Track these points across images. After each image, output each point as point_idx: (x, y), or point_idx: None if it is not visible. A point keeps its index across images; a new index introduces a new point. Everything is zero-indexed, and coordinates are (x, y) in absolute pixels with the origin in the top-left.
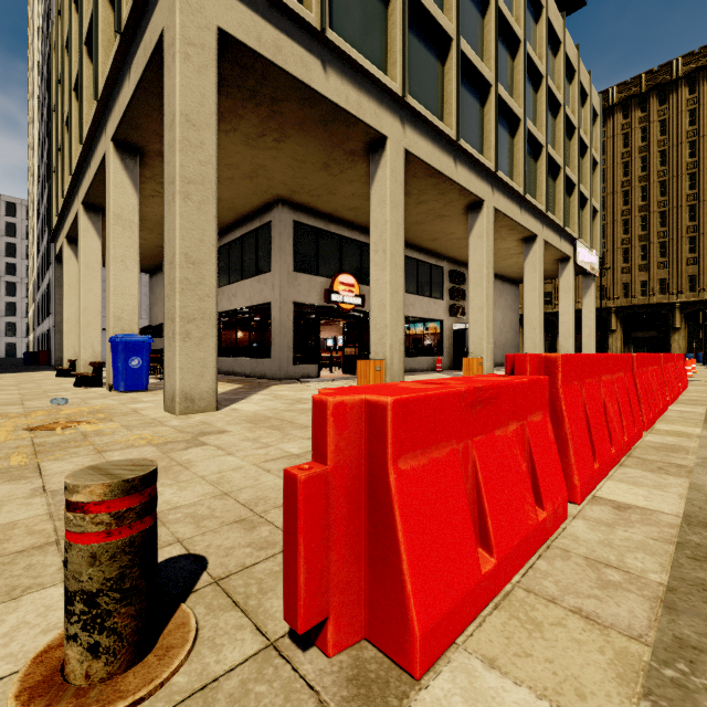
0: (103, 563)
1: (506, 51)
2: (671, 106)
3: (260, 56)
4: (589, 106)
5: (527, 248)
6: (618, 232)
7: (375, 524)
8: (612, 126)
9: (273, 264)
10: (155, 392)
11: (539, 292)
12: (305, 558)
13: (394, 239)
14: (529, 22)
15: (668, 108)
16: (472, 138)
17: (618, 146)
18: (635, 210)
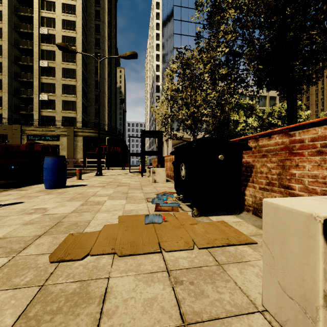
0: None
1: None
2: None
3: None
4: (268, 98)
5: None
6: None
7: None
8: None
9: None
10: None
11: None
12: None
13: None
14: None
15: None
16: None
17: None
18: None
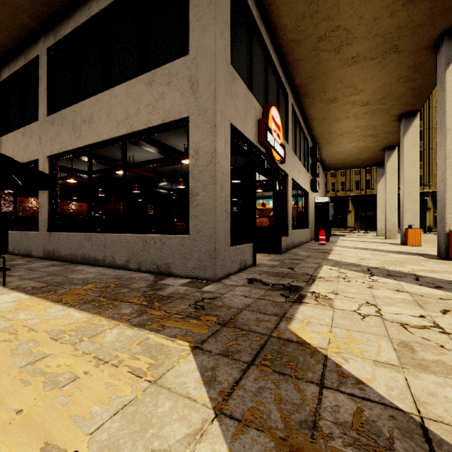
0: None
1: None
2: None
3: None
4: None
5: (407, 123)
6: None
7: None
8: None
9: (193, 37)
10: None
11: (418, 166)
12: None
13: None
14: None
15: None
16: None
17: None
18: None
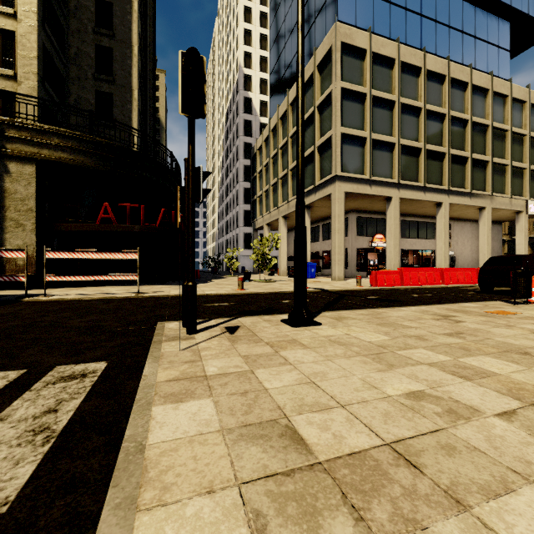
0: (359, 280)
1: (459, 127)
2: None
3: (353, 193)
4: None
5: (480, 213)
6: None
7: (376, 279)
8: None
9: (349, 234)
10: (318, 279)
11: (487, 236)
12: (371, 280)
13: (395, 229)
14: (479, 101)
15: None
16: (435, 178)
17: None
18: None
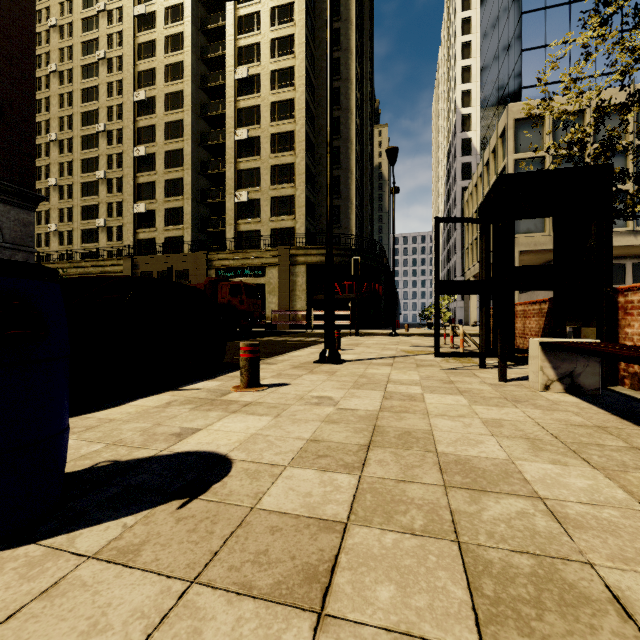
0: None
1: None
2: None
3: (530, 250)
4: None
5: None
6: None
7: None
8: None
9: None
10: None
11: None
12: None
13: None
14: None
15: None
16: None
17: None
18: None
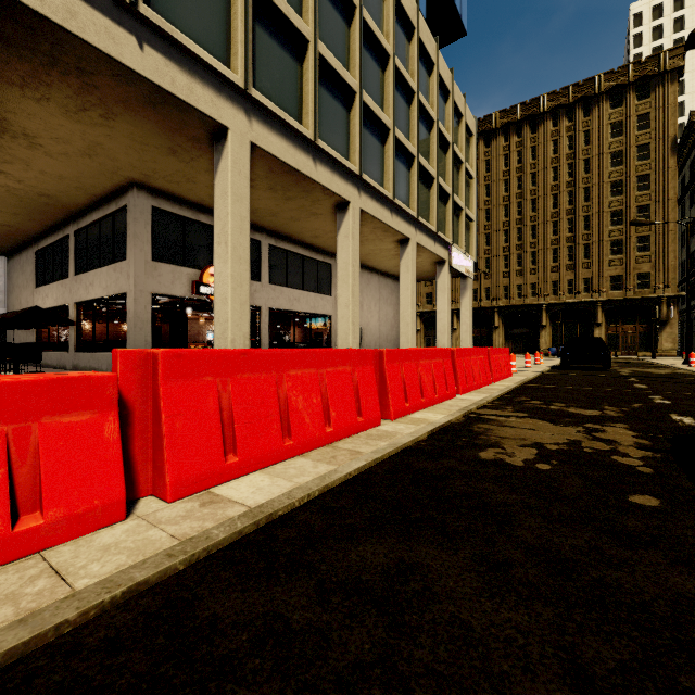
0: None
1: (376, 62)
2: (539, 135)
3: (44, 18)
4: (464, 126)
5: (402, 249)
6: (500, 241)
7: None
8: (496, 147)
9: (128, 252)
10: None
11: (412, 291)
12: None
13: (238, 232)
14: (402, 40)
15: (538, 137)
16: (336, 140)
17: (500, 165)
18: (513, 222)
